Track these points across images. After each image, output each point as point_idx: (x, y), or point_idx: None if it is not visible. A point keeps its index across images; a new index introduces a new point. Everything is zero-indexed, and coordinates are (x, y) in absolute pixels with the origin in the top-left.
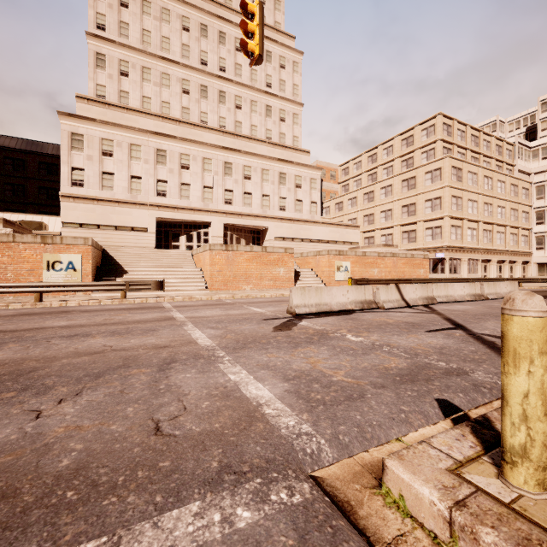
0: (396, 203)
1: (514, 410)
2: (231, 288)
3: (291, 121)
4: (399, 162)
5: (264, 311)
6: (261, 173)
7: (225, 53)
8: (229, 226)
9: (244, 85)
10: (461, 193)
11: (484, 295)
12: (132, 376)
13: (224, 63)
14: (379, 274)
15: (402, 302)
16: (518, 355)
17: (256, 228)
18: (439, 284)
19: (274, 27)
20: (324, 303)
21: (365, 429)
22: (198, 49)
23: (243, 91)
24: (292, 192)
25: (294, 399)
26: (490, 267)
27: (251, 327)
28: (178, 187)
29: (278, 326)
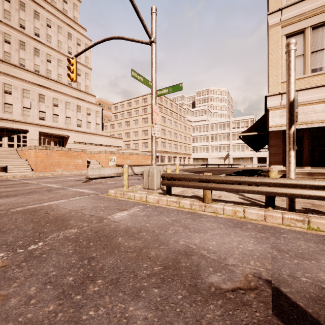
0: (140, 129)
1: (124, 180)
2: (49, 170)
3: (84, 77)
4: (141, 109)
5: (75, 178)
6: (65, 104)
7: (39, 25)
8: (42, 133)
9: (53, 49)
10: (165, 128)
11: (164, 170)
12: (41, 192)
13: (38, 31)
14: (130, 163)
15: (133, 173)
16: (124, 173)
17: (61, 135)
18: (148, 166)
19: (73, 20)
20: (102, 174)
21: (107, 191)
22: (18, 17)
23: (52, 52)
24: (85, 117)
25: (92, 190)
26: (176, 160)
27: (72, 182)
28: (2, 105)
29: (83, 182)
